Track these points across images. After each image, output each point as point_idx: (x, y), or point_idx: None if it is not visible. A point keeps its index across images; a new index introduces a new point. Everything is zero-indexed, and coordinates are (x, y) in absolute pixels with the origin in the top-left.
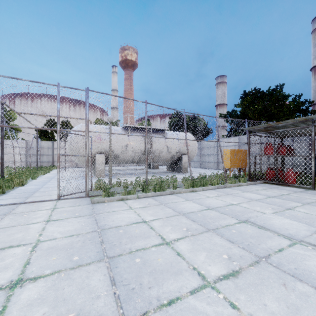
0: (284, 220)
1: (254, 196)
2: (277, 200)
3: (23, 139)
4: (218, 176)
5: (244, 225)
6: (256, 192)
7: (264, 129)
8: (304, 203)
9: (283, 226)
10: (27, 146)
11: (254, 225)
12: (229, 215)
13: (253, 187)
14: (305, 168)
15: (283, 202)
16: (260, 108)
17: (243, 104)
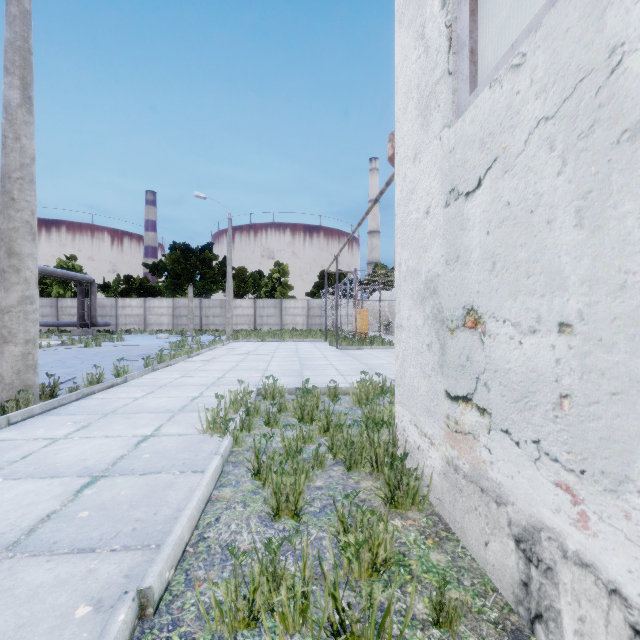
0: None
1: None
2: None
3: (294, 298)
4: None
5: None
6: None
7: None
8: None
9: None
10: (308, 306)
11: None
12: None
13: None
14: None
15: None
16: None
17: None
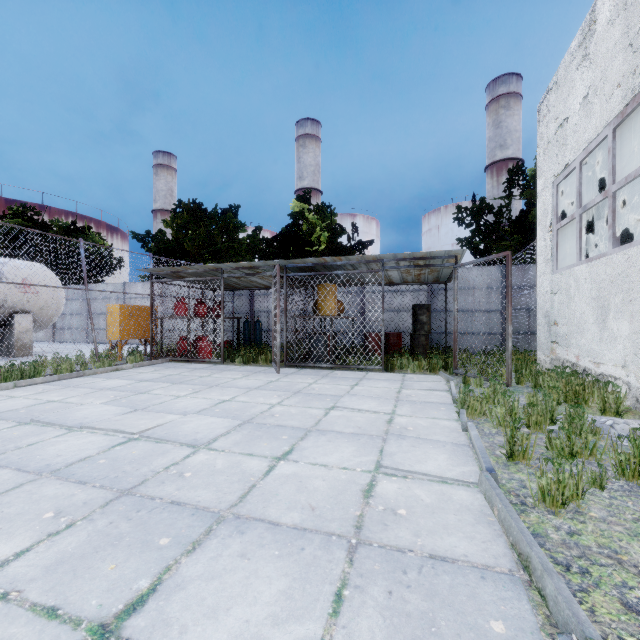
0: (100, 409)
1: (117, 383)
2: (146, 384)
3: None
4: (93, 357)
5: (17, 428)
6: (130, 377)
7: (175, 274)
8: (178, 382)
9: (86, 416)
10: None
11: (40, 424)
12: (11, 419)
13: (138, 370)
14: (238, 335)
15: (148, 386)
16: (204, 237)
17: (178, 224)
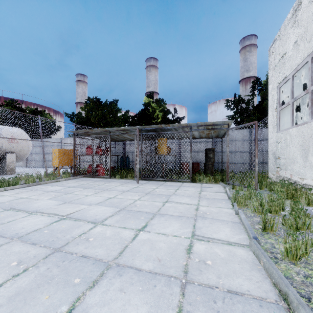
0: (47, 202)
1: (56, 188)
2: (71, 188)
3: None
4: (45, 175)
5: (3, 212)
6: (63, 185)
7: (86, 133)
8: (87, 188)
9: (39, 206)
10: None
11: (15, 210)
12: (1, 207)
13: (67, 182)
14: (117, 164)
15: (72, 190)
16: (100, 115)
17: (88, 109)
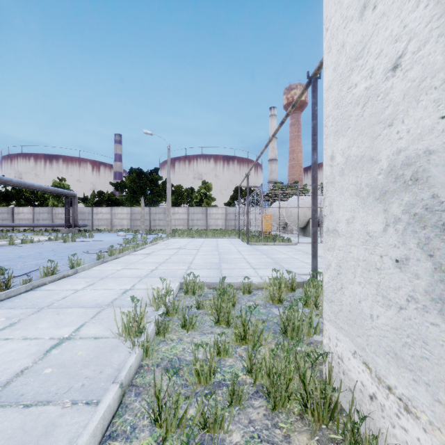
0: None
1: None
2: None
3: (216, 206)
4: None
5: None
6: None
7: None
8: None
9: None
10: (226, 213)
11: None
12: None
13: None
14: None
15: None
16: None
17: None
